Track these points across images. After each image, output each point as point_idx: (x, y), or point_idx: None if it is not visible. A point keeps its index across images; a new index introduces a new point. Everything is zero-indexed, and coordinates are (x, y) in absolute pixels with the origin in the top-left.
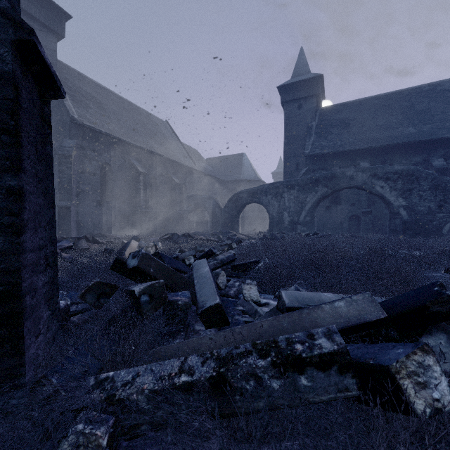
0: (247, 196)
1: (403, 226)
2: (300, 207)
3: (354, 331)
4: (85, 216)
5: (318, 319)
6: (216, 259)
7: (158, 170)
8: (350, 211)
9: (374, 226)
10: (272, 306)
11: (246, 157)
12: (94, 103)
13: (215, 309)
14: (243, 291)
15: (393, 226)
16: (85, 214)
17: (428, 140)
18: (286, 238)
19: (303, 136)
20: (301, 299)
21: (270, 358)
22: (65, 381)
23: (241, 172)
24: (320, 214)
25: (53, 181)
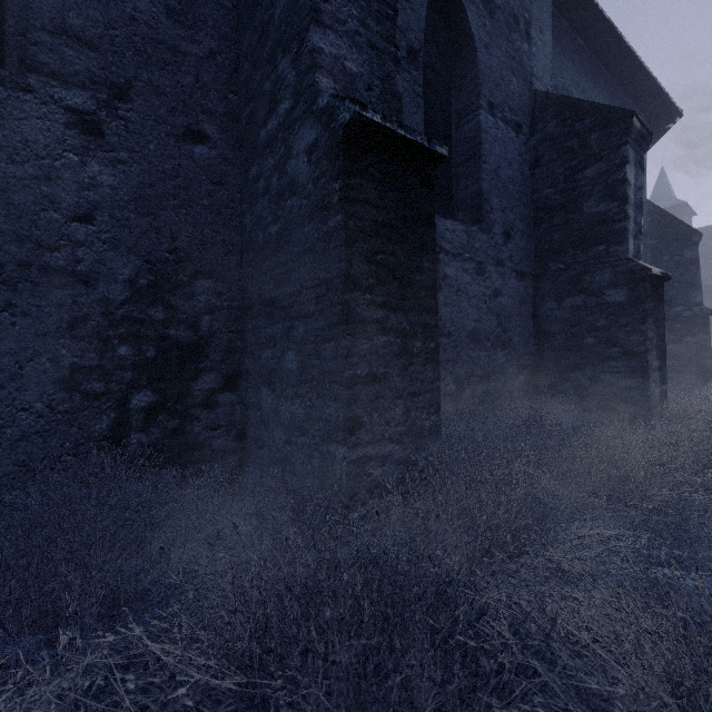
0: None
1: None
2: None
3: None
4: None
5: None
6: None
7: None
8: None
9: None
10: None
11: None
12: None
13: None
14: None
15: None
16: None
17: None
18: None
19: None
20: None
21: None
22: None
23: None
24: None
25: None
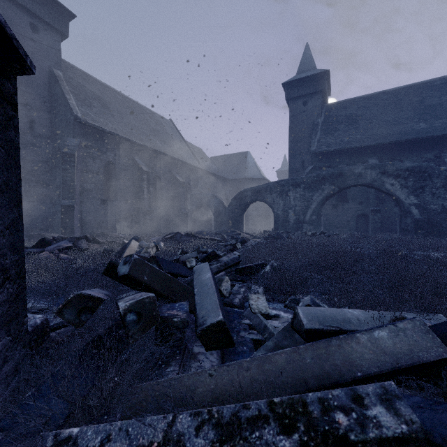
0: (252, 194)
1: (415, 225)
2: (306, 206)
3: (403, 373)
4: (89, 215)
5: (353, 355)
6: (219, 261)
7: (162, 169)
8: (358, 210)
9: (383, 225)
10: (283, 319)
11: (250, 156)
12: (98, 102)
13: (217, 328)
14: (250, 301)
15: (404, 225)
16: (89, 213)
17: (440, 135)
18: (292, 238)
19: (308, 133)
20: (323, 318)
21: (297, 435)
22: (13, 441)
23: (245, 170)
24: (326, 212)
25: (19, 175)
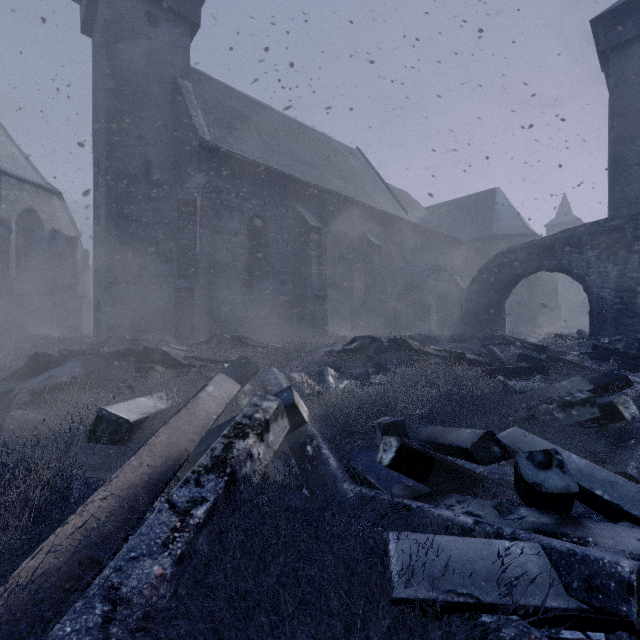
0: (527, 257)
1: None
2: None
3: None
4: (223, 306)
5: None
6: None
7: (343, 225)
8: None
9: None
10: None
11: (502, 195)
12: (243, 123)
13: None
14: None
15: None
16: (223, 302)
17: None
18: None
19: None
20: None
21: None
22: None
23: (492, 222)
24: None
25: None
